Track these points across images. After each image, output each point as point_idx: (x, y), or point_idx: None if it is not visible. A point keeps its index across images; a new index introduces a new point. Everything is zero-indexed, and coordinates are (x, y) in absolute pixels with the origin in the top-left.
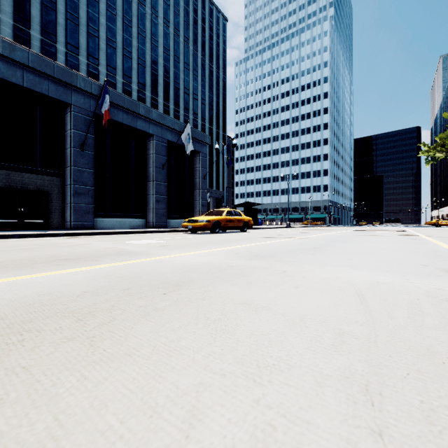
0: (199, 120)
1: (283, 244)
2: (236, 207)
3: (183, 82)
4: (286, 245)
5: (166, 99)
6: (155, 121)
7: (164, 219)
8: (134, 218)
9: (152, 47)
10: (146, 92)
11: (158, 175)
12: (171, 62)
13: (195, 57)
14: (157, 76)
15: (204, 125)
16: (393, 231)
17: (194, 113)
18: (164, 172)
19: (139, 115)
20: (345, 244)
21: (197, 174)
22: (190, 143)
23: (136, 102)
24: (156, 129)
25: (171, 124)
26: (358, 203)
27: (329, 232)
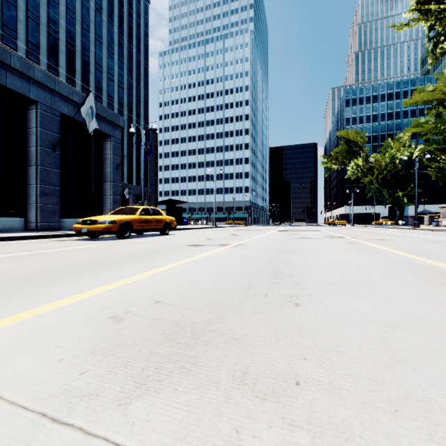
0: (115, 105)
1: (220, 263)
2: (157, 205)
3: (95, 56)
4: (227, 265)
5: (71, 71)
6: (39, 83)
7: (55, 218)
8: (2, 216)
9: (49, 1)
10: (40, 56)
11: (46, 158)
12: (77, 28)
13: (110, 31)
14: (57, 40)
15: (122, 112)
16: (312, 231)
17: (110, 95)
18: (55, 155)
19: (11, 69)
20: (304, 258)
21: (108, 163)
22: (94, 119)
23: (3, 47)
24: (42, 95)
25: (67, 93)
26: (275, 204)
27: (259, 234)
